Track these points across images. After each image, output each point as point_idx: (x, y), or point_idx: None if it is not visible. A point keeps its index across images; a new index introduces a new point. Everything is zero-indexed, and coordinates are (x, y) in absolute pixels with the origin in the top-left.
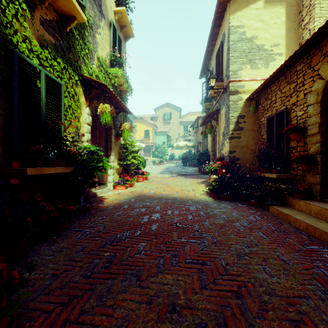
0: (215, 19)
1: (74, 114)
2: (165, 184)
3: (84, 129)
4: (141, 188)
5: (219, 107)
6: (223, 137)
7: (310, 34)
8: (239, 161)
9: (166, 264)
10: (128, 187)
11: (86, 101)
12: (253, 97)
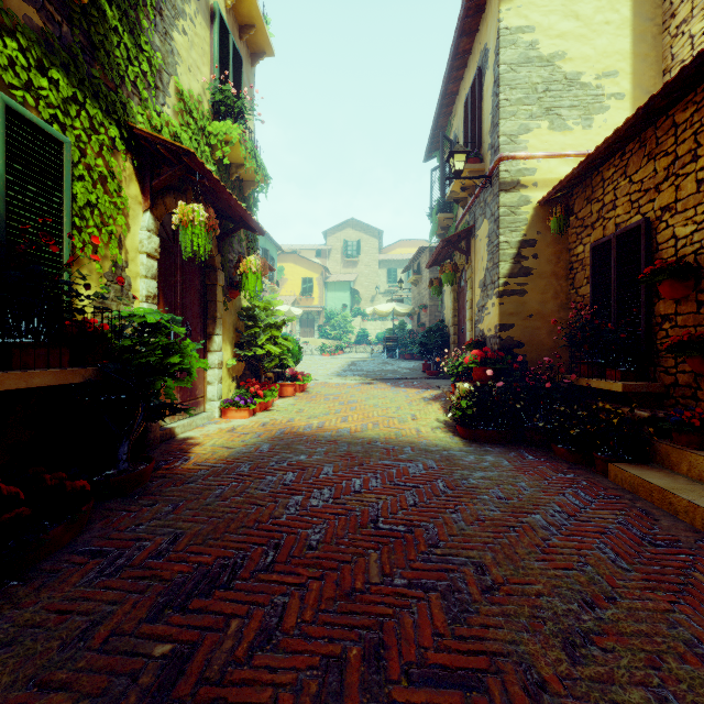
0: (465, 13)
1: (107, 226)
2: (346, 404)
3: (137, 268)
4: (288, 415)
5: (473, 222)
6: (482, 292)
7: (694, 46)
8: (523, 349)
9: (348, 692)
10: (257, 412)
11: (143, 195)
12: (557, 196)
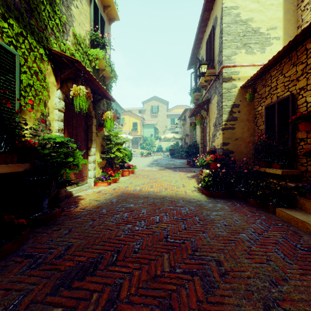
0: (206, 1)
1: (38, 96)
2: (152, 179)
3: (54, 116)
4: (125, 184)
5: (210, 96)
6: (214, 128)
7: None
8: (233, 154)
9: None
10: (111, 183)
11: (57, 82)
12: (249, 84)
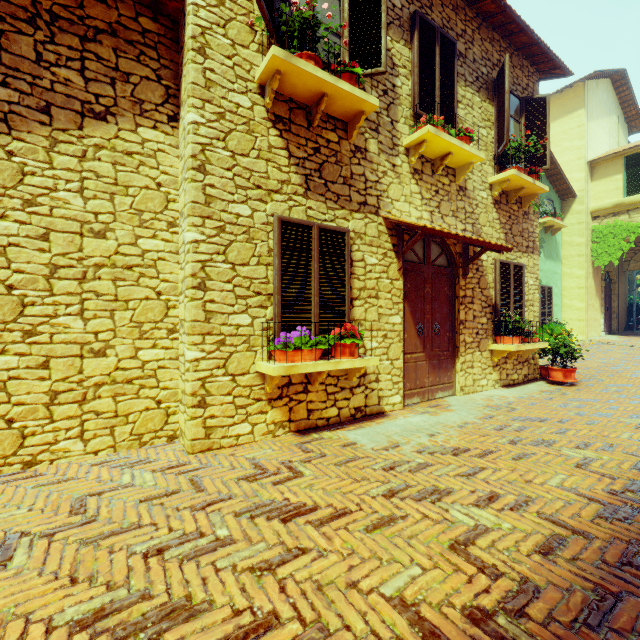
0: None
1: None
2: None
3: None
4: None
5: None
6: None
7: None
8: None
9: None
10: None
11: None
12: None
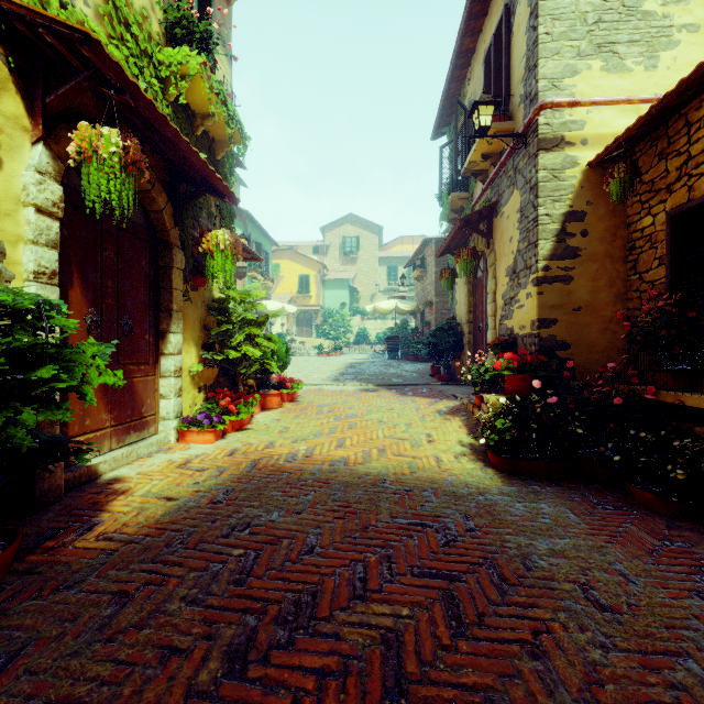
0: None
1: None
2: (344, 419)
3: (20, 228)
4: (268, 437)
5: (496, 198)
6: (511, 281)
7: None
8: (568, 352)
9: None
10: (228, 433)
11: (32, 118)
12: (614, 155)
